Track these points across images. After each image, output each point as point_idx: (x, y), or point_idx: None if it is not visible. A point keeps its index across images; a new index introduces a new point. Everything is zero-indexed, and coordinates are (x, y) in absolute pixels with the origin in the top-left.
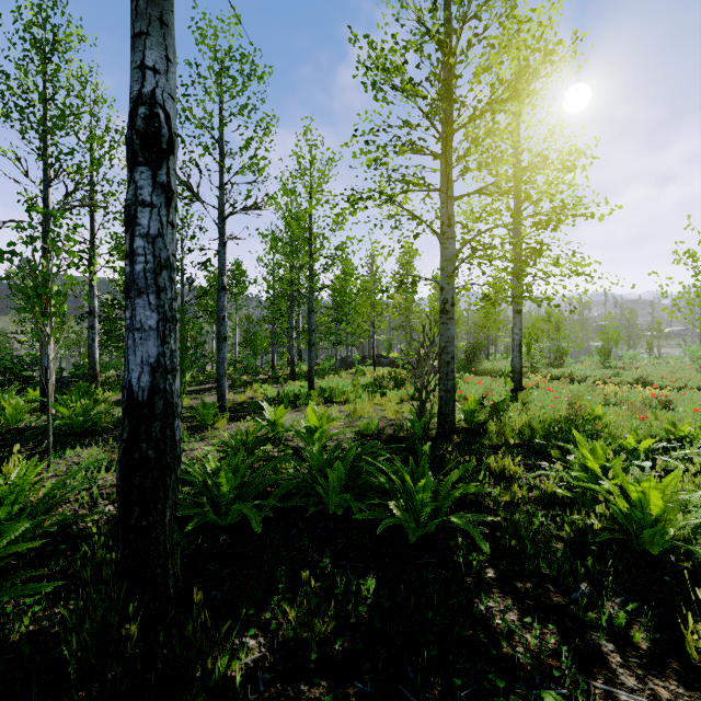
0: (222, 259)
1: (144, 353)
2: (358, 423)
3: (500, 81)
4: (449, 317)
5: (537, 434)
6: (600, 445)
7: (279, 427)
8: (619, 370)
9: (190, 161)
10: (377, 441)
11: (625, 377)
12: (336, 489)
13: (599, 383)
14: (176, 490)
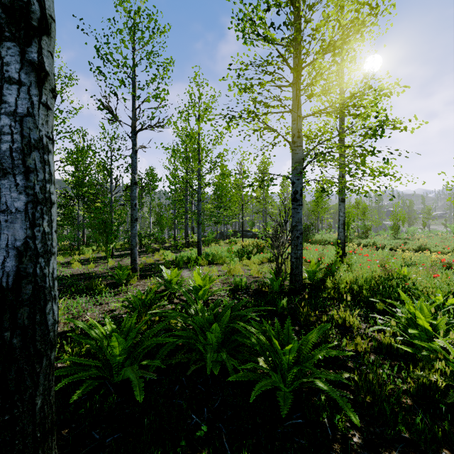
0: (134, 162)
1: (9, 236)
2: (232, 280)
3: (340, 23)
4: (298, 203)
5: (364, 290)
6: (425, 304)
7: (173, 285)
8: (406, 240)
9: (110, 91)
10: (246, 295)
11: (411, 245)
12: (214, 346)
13: (399, 251)
14: (50, 374)
